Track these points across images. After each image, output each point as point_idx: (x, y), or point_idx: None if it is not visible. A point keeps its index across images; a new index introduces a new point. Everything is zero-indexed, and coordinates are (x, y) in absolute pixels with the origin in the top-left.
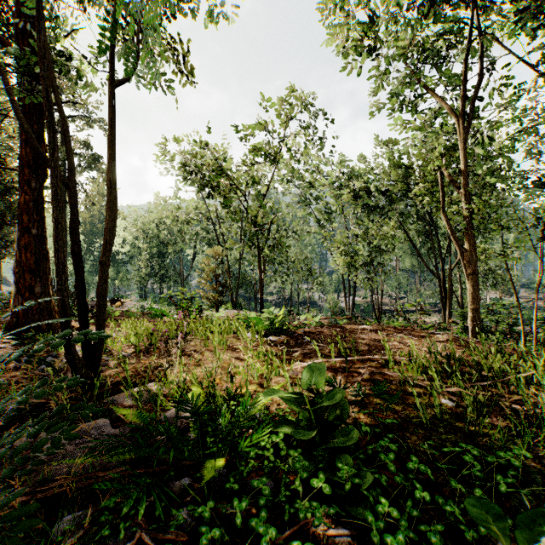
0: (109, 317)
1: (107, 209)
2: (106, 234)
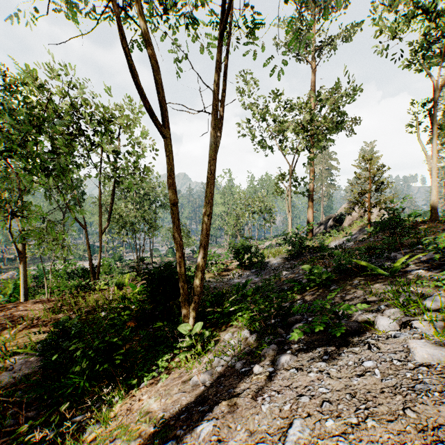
0: None
1: None
2: None
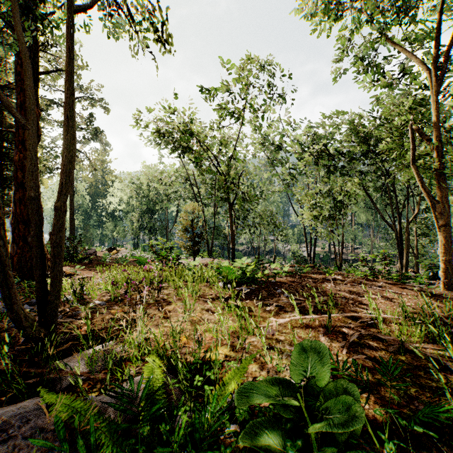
0: (103, 263)
1: (63, 149)
2: (61, 177)
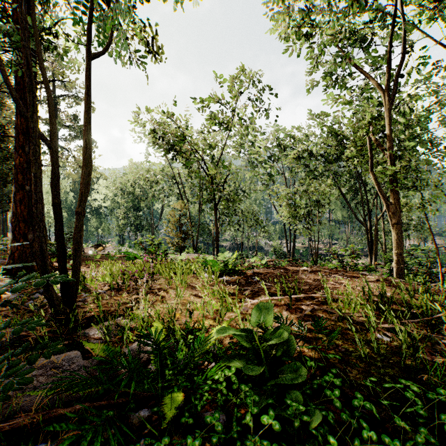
0: (92, 259)
1: (82, 166)
2: (80, 188)
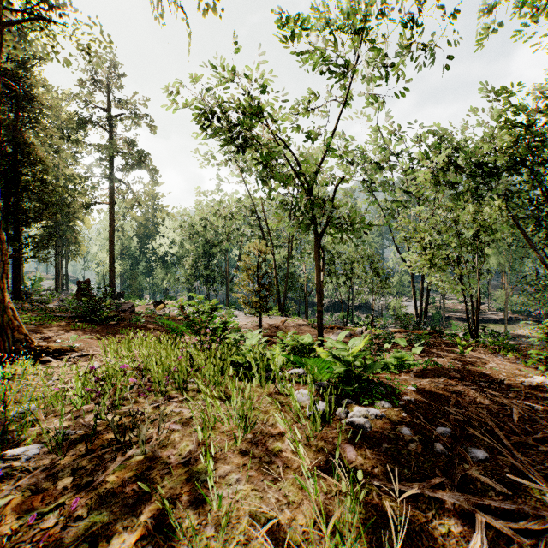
0: (134, 324)
1: None
2: None
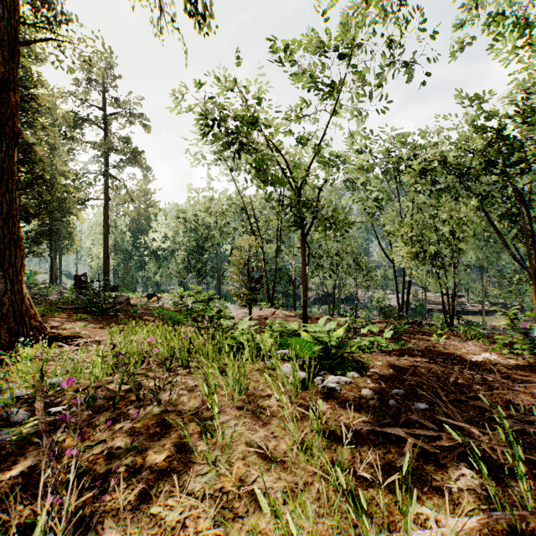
0: (132, 315)
1: None
2: None
